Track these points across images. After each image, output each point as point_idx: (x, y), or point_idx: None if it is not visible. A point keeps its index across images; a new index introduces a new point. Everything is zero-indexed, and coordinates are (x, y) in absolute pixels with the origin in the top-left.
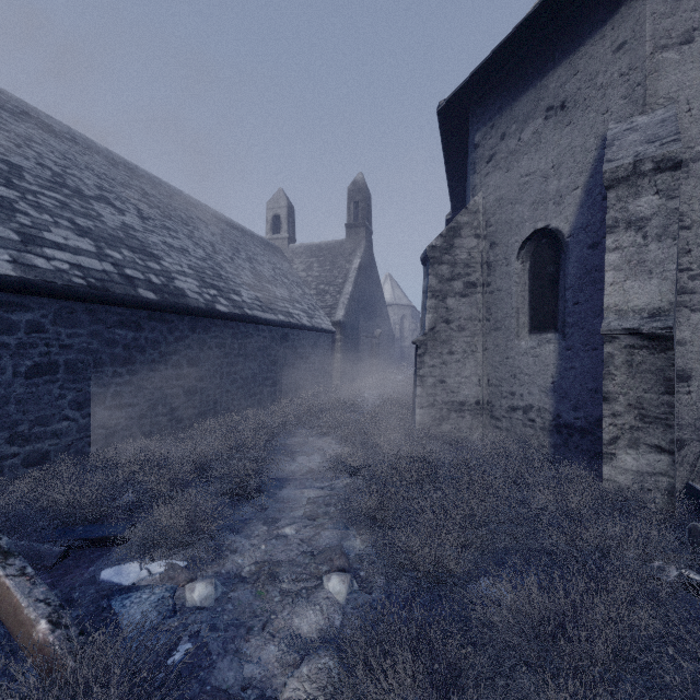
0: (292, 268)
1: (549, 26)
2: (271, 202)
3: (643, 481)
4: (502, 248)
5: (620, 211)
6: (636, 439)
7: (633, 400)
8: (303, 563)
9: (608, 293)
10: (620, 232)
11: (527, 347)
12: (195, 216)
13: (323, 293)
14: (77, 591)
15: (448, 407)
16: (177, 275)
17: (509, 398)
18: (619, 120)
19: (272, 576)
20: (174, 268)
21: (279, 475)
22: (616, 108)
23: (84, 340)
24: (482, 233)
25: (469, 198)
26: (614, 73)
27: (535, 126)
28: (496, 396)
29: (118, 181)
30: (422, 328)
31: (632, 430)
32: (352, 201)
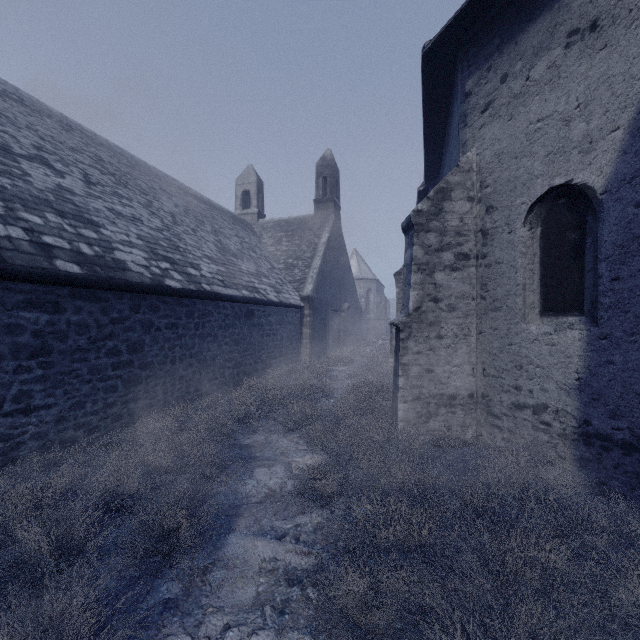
0: (261, 242)
1: None
2: (241, 178)
3: None
4: (503, 212)
5: None
6: None
7: None
8: None
9: None
10: None
11: (539, 332)
12: (158, 186)
13: (291, 267)
14: None
15: (437, 401)
16: (120, 245)
17: (512, 393)
18: None
19: None
20: (117, 237)
21: (229, 502)
22: None
23: None
24: (476, 196)
25: (457, 157)
26: None
27: (551, 58)
28: (494, 389)
29: (68, 144)
30: (405, 307)
31: None
32: (321, 177)
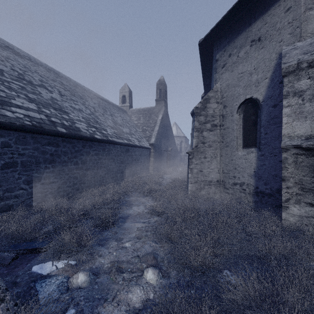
0: (131, 119)
1: (252, 2)
2: (121, 89)
3: (303, 220)
4: (229, 108)
5: (290, 87)
6: (299, 199)
7: (297, 180)
8: (134, 262)
9: (284, 128)
10: (290, 98)
11: (242, 154)
12: (86, 95)
13: (145, 131)
14: (19, 277)
15: (204, 183)
16: (77, 121)
17: (232, 179)
18: (288, 45)
19: (119, 270)
20: (75, 118)
21: (124, 215)
22: (286, 39)
23: (30, 151)
24: (220, 101)
25: (213, 85)
26: (285, 22)
27: (245, 49)
28: (226, 178)
29: (50, 78)
30: (191, 146)
31: (297, 195)
32: (158, 89)
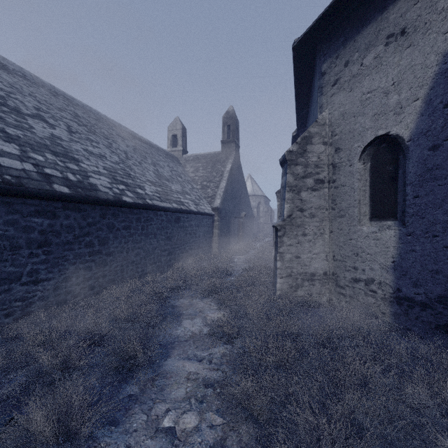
0: (185, 170)
1: None
2: (171, 126)
3: None
4: (346, 152)
5: None
6: None
7: None
8: None
9: None
10: None
11: (369, 231)
12: (115, 133)
13: (205, 188)
14: None
15: (302, 277)
16: (93, 174)
17: (352, 272)
18: None
19: None
20: (91, 169)
21: (166, 340)
22: None
23: (0, 228)
24: (328, 141)
25: (316, 115)
26: None
27: (376, 52)
28: (340, 269)
29: (56, 106)
30: (281, 215)
31: None
32: (226, 125)
